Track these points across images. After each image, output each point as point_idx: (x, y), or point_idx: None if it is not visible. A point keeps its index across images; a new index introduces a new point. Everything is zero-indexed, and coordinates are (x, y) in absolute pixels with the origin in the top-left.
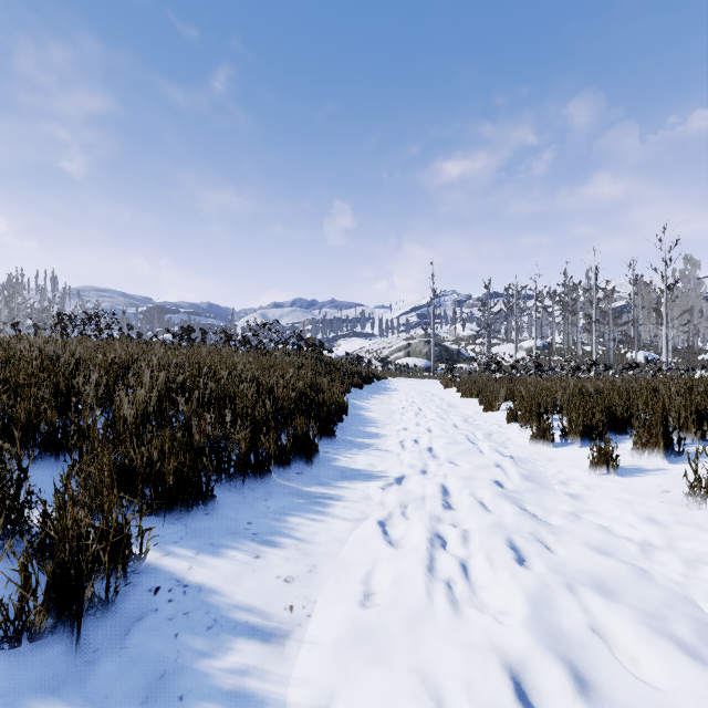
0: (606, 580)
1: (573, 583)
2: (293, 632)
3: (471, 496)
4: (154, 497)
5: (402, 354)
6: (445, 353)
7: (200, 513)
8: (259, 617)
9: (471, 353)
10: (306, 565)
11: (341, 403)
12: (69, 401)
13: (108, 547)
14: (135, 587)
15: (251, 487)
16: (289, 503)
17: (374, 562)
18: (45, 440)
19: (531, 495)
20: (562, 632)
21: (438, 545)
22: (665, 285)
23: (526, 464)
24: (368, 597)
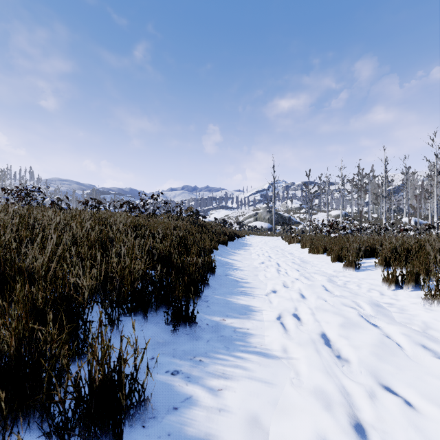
0: None
1: None
2: None
3: None
4: None
5: (252, 219)
6: (280, 219)
7: None
8: None
9: (297, 219)
10: None
11: (208, 264)
12: None
13: None
14: None
15: None
16: None
17: None
18: None
19: None
20: None
21: None
22: (436, 171)
23: None
24: None
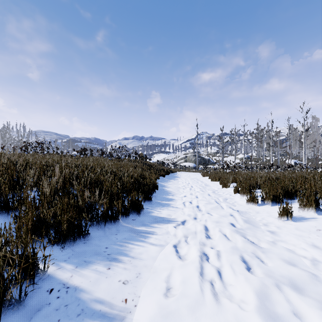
0: (298, 283)
1: (280, 285)
2: (126, 317)
3: (220, 232)
4: (56, 235)
5: (183, 161)
6: (202, 160)
7: (81, 242)
8: (107, 307)
9: (214, 160)
10: (135, 273)
11: (154, 184)
12: (18, 183)
13: (20, 269)
14: (39, 289)
15: (109, 227)
16: (127, 236)
17: (171, 271)
18: (2, 204)
19: (250, 231)
20: (280, 319)
21: (205, 261)
22: (304, 129)
23: (245, 214)
24: (168, 294)
